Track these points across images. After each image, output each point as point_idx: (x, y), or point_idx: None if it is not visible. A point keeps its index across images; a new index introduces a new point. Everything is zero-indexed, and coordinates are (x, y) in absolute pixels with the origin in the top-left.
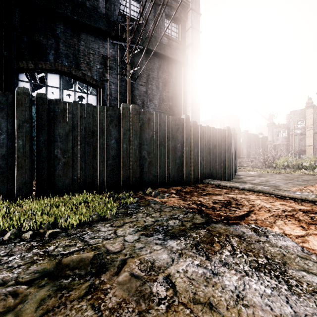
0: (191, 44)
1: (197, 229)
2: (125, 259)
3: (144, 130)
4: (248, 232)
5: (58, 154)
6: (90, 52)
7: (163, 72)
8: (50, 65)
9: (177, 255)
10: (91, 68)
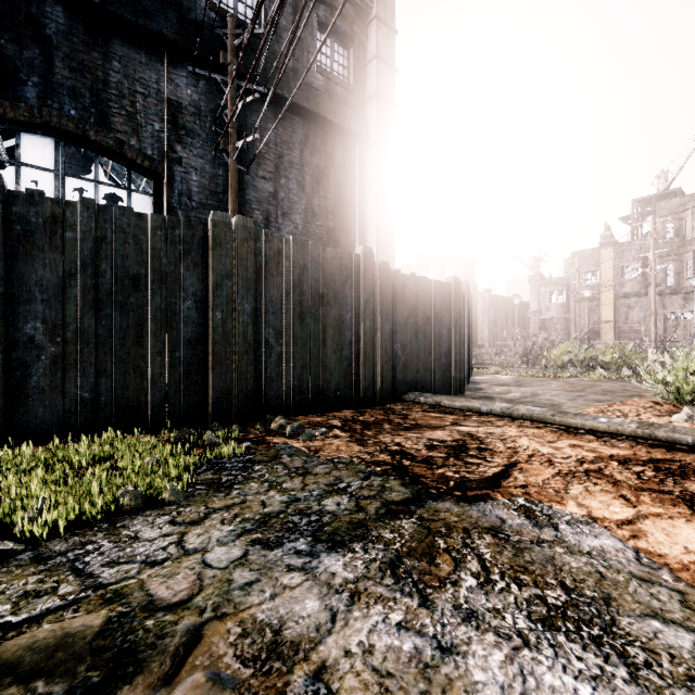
0: (376, 94)
1: (395, 518)
2: (199, 625)
3: (268, 279)
4: (512, 517)
5: (37, 333)
6: (137, 89)
7: (314, 152)
8: (29, 112)
9: (344, 599)
10: (140, 129)
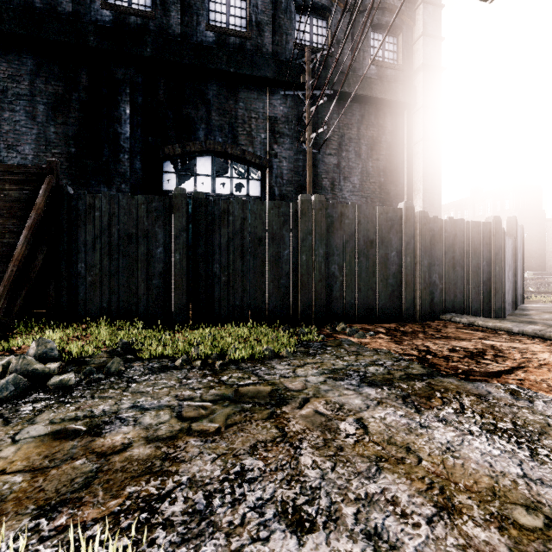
0: (422, 66)
1: (411, 380)
2: (308, 397)
3: (334, 232)
4: (498, 392)
5: (217, 270)
6: (252, 116)
7: (368, 126)
8: (200, 145)
9: (374, 402)
10: (254, 140)
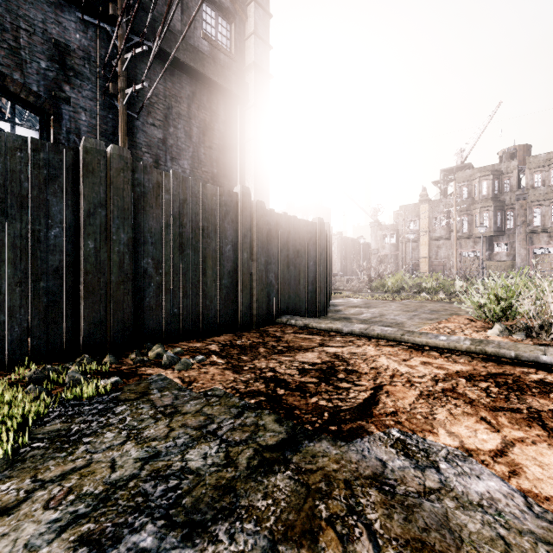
0: (254, 65)
1: (269, 473)
2: None
3: (147, 210)
4: (392, 458)
5: None
6: (21, 25)
7: (201, 107)
8: None
9: None
10: (24, 64)
